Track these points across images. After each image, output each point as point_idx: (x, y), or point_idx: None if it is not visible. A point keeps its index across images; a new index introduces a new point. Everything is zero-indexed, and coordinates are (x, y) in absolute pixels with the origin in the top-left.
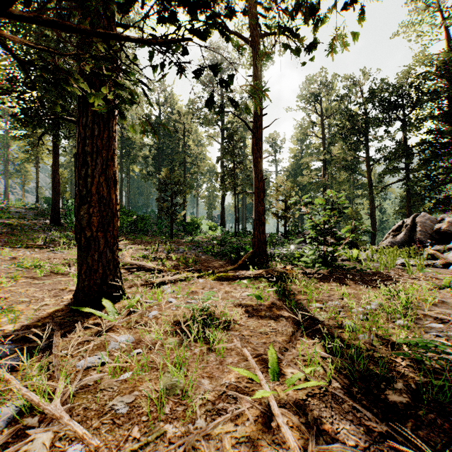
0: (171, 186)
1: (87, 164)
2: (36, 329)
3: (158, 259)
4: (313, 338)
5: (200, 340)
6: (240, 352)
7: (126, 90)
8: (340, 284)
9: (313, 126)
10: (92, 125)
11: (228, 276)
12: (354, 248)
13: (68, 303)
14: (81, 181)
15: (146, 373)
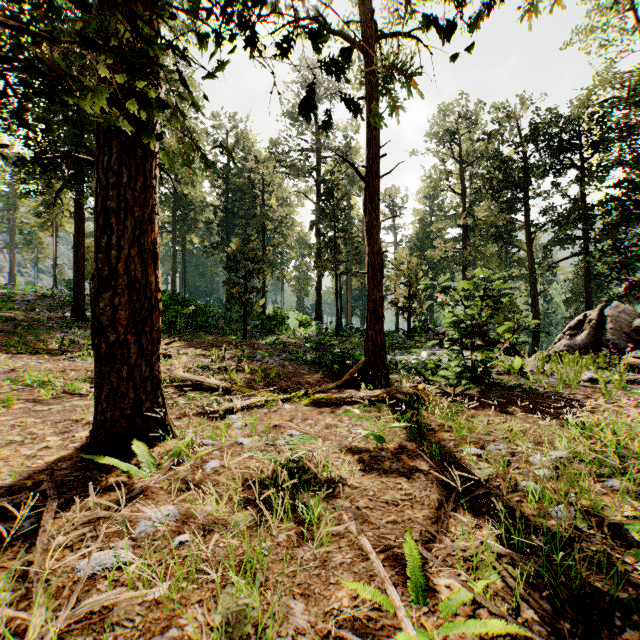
0: (244, 263)
1: (110, 229)
2: (20, 495)
3: (225, 371)
4: (474, 513)
5: (288, 519)
6: (355, 540)
7: (148, 79)
8: (501, 414)
9: (448, 176)
10: (119, 167)
11: (329, 399)
12: (516, 356)
13: (81, 445)
14: (101, 255)
15: (194, 585)
